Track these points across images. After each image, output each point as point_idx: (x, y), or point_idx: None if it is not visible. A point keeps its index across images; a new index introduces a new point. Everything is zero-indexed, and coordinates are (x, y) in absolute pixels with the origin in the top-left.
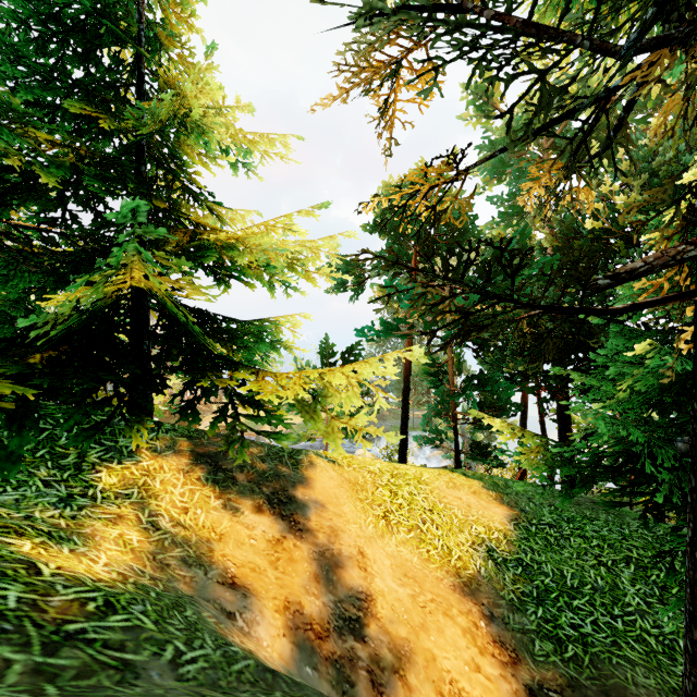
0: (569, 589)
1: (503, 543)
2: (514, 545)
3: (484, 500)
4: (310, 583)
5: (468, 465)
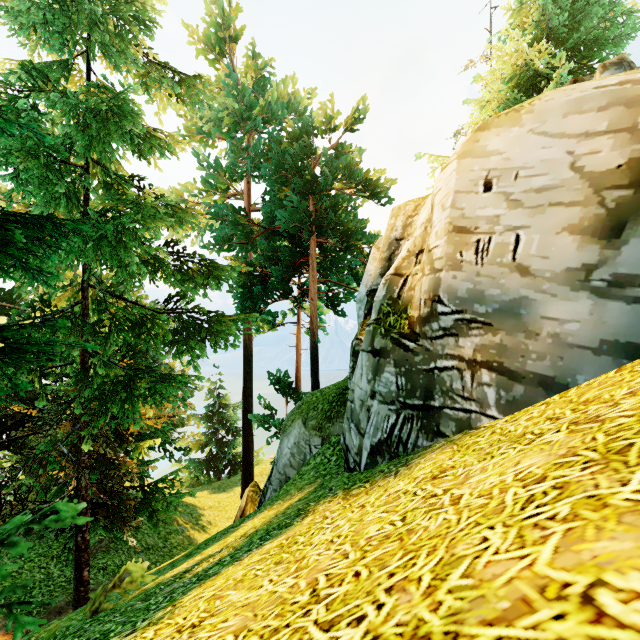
0: (30, 590)
1: None
2: None
3: None
4: None
5: None
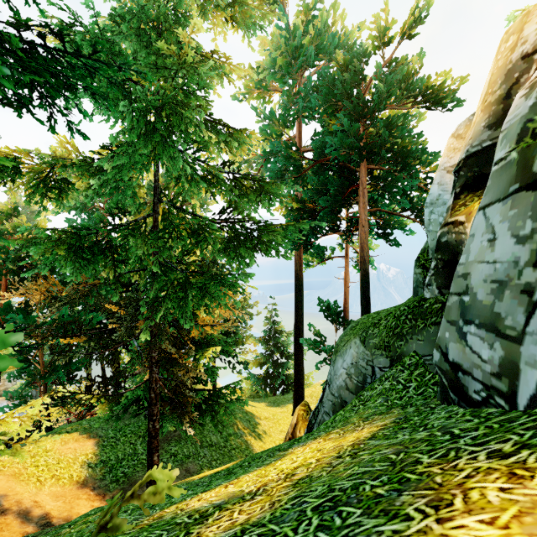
0: (121, 460)
1: (94, 457)
2: (99, 455)
3: (82, 442)
4: (22, 525)
5: (35, 397)
